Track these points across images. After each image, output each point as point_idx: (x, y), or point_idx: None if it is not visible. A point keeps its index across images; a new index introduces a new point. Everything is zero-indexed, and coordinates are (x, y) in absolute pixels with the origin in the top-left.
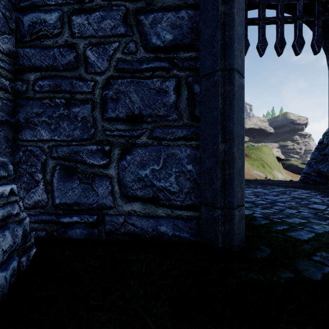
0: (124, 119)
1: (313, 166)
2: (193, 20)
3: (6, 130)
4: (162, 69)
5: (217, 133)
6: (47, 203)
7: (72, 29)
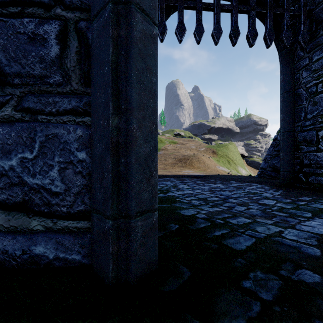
0: None
1: (269, 162)
2: None
3: None
4: (38, 5)
5: (107, 100)
6: None
7: None
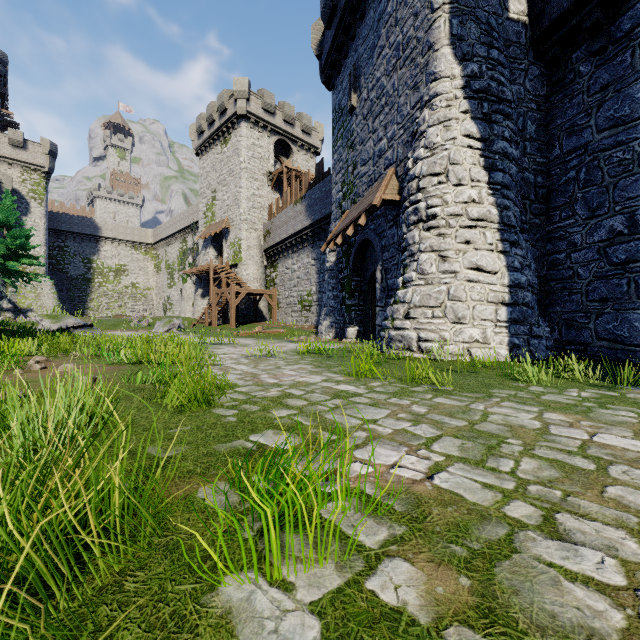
0: (597, 300)
1: None
2: (638, 246)
3: (542, 308)
4: (619, 274)
5: None
6: (559, 339)
7: (571, 260)
